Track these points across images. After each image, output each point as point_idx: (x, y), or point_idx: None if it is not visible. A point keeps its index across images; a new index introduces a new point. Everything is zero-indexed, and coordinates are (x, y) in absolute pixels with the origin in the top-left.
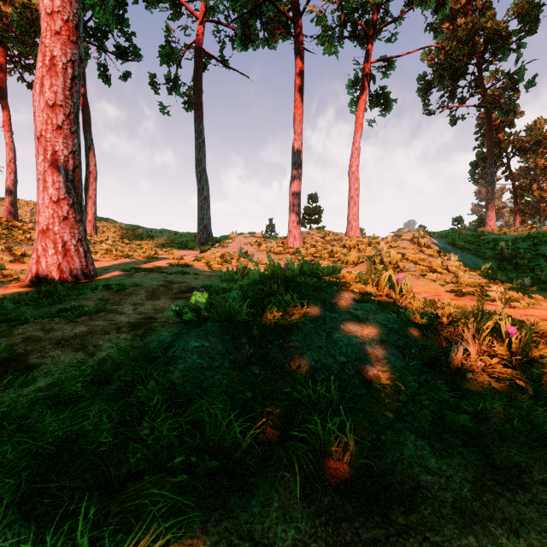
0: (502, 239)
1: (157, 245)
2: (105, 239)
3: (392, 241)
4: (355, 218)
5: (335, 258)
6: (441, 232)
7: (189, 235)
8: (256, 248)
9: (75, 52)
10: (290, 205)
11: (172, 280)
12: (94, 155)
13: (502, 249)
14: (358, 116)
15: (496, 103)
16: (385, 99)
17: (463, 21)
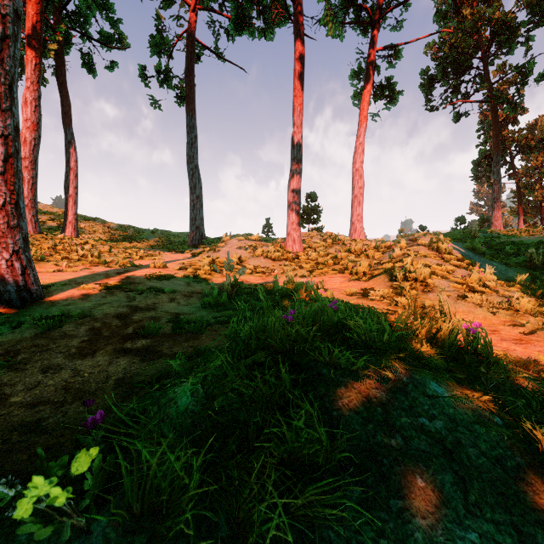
0: (523, 243)
1: (146, 247)
2: (85, 242)
3: (407, 247)
4: (360, 219)
5: (340, 265)
6: (452, 235)
7: (182, 235)
8: (251, 253)
9: (7, 3)
10: (288, 205)
11: (138, 304)
12: (75, 150)
13: (533, 256)
14: (362, 108)
15: (503, 98)
16: (390, 91)
17: (469, 13)
